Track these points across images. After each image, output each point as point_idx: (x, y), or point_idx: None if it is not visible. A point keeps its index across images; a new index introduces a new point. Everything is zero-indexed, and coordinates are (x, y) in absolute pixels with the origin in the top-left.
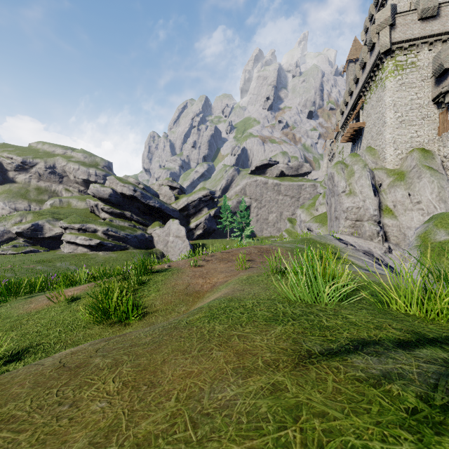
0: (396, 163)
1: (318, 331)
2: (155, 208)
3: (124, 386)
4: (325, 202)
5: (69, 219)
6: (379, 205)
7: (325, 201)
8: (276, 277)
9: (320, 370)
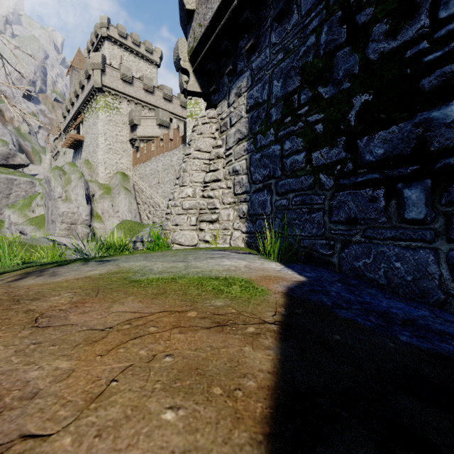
0: (106, 179)
1: None
2: None
3: None
4: (44, 204)
5: None
6: (92, 212)
7: (44, 203)
8: None
9: None
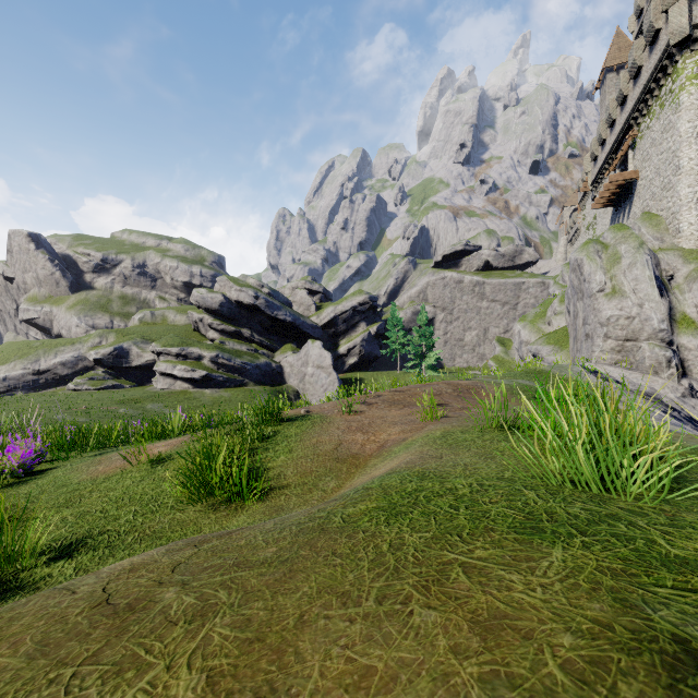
0: None
1: (664, 572)
2: (286, 323)
3: (209, 687)
4: (565, 310)
5: (164, 341)
6: (670, 313)
7: (565, 309)
8: (499, 435)
9: None
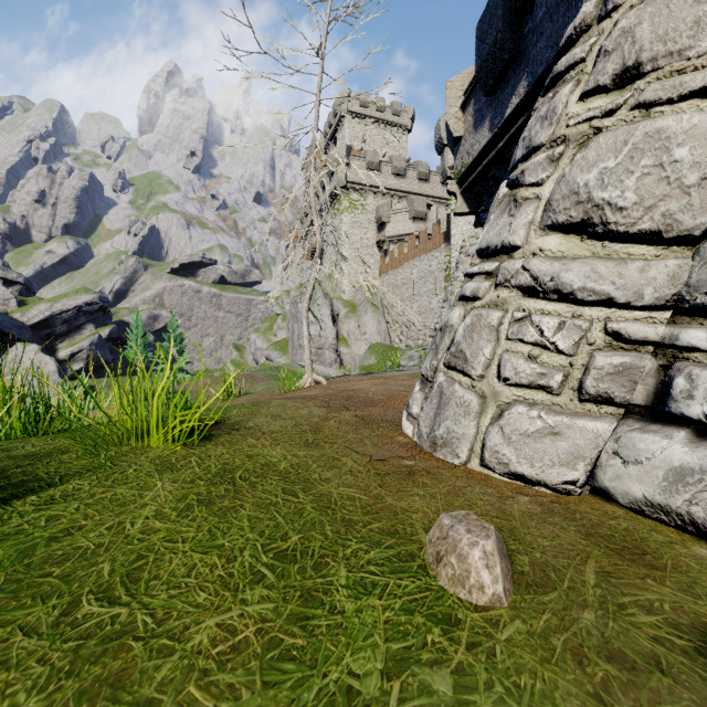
0: (351, 295)
1: None
2: None
3: None
4: (287, 327)
5: None
6: (337, 335)
7: (287, 326)
8: None
9: None
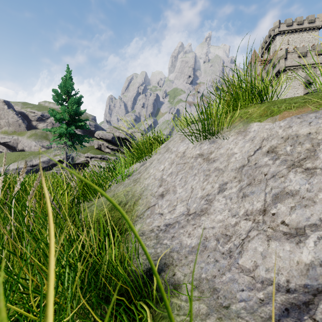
0: None
1: None
2: None
3: None
4: None
5: (93, 152)
6: None
7: None
8: None
9: None
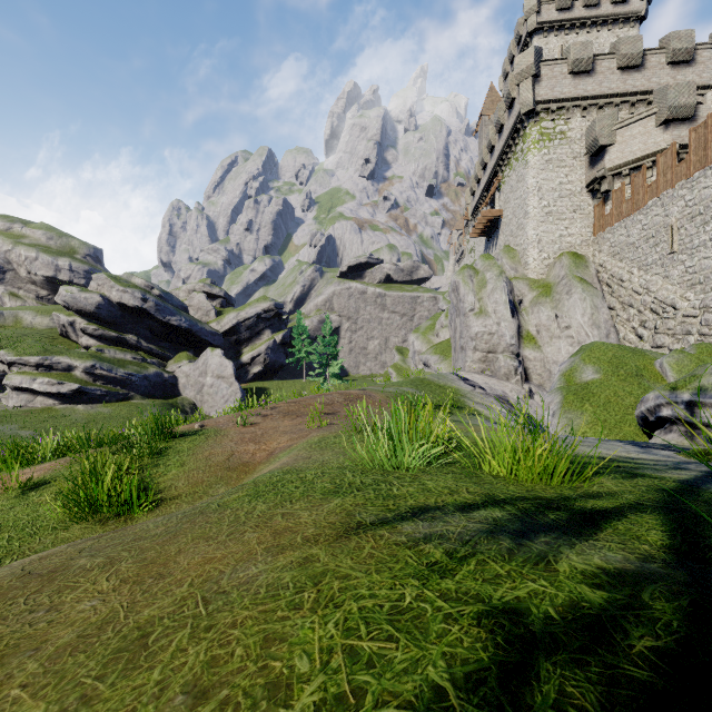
0: (542, 271)
1: (381, 501)
2: (181, 329)
3: (123, 583)
4: (449, 324)
5: (19, 348)
6: (519, 331)
7: (449, 323)
8: (360, 437)
9: (363, 539)
